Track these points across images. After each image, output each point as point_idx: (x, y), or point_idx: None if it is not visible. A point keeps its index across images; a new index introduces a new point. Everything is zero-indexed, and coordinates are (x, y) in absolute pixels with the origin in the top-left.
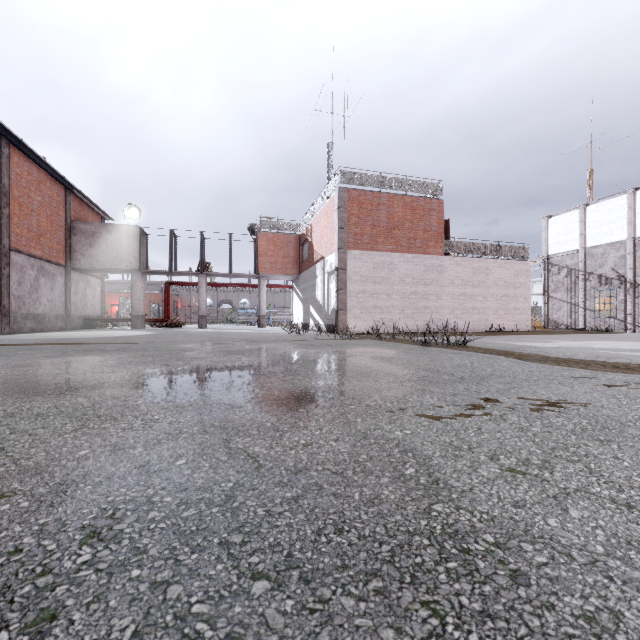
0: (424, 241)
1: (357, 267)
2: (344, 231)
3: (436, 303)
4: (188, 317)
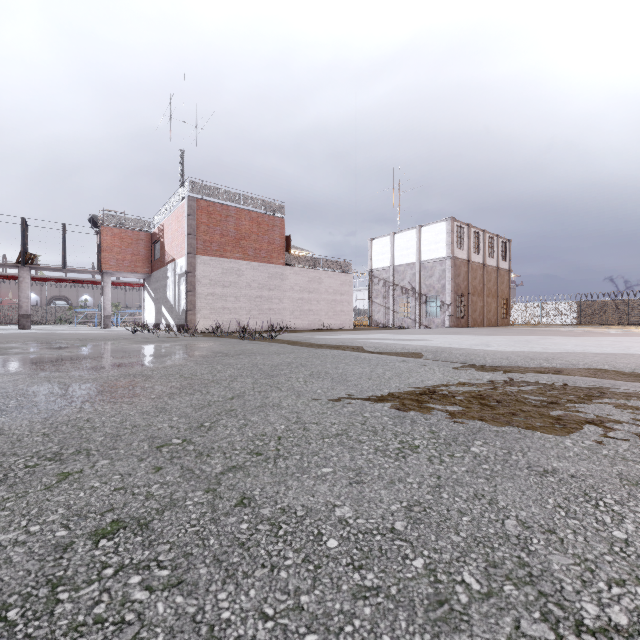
0: (268, 252)
1: (206, 271)
2: (193, 237)
3: (279, 306)
4: (1, 316)
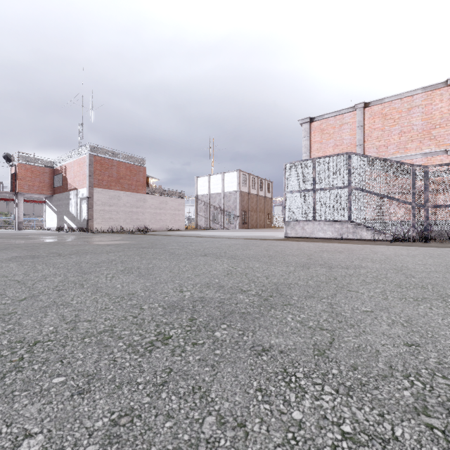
0: (136, 186)
1: (100, 197)
2: (92, 178)
3: (142, 217)
4: None
